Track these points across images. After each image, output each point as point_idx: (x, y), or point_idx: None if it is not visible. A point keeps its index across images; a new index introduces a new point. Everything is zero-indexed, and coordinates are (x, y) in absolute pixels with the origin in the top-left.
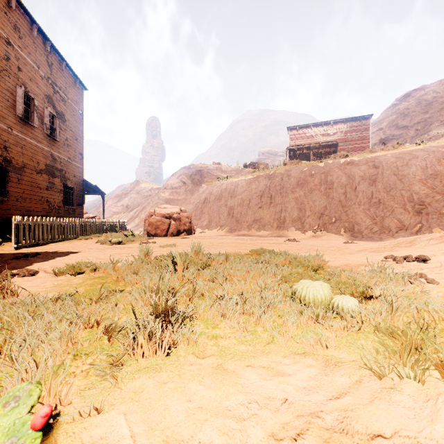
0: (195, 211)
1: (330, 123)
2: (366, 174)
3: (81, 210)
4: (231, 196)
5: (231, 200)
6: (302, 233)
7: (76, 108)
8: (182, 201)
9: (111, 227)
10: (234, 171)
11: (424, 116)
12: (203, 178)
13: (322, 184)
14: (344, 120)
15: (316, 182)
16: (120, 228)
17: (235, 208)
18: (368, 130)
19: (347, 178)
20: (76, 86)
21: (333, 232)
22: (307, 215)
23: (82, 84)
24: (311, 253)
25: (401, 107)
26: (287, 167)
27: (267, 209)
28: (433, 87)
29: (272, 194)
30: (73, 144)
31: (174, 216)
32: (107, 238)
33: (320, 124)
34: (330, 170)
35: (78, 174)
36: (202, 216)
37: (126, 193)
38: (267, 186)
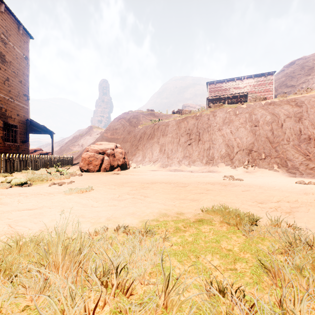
0: (131, 148)
1: (241, 79)
2: (291, 112)
3: (26, 147)
4: (162, 135)
5: (162, 138)
6: (233, 168)
7: (20, 52)
8: (121, 140)
9: (52, 162)
10: (165, 116)
11: (307, 77)
12: (139, 121)
13: (248, 123)
14: (252, 76)
15: (241, 121)
16: (64, 163)
17: (166, 145)
18: (271, 83)
19: (271, 116)
20: (20, 32)
21: (266, 168)
22: (235, 151)
23: (26, 31)
24: (313, 214)
25: (288, 72)
26: (212, 109)
27: (196, 146)
28: (312, 56)
29: (200, 132)
30: (16, 85)
31: (107, 152)
32: (28, 175)
33: (233, 79)
34: (254, 110)
35: (22, 113)
36: (137, 152)
37: (82, 136)
38: (195, 125)
